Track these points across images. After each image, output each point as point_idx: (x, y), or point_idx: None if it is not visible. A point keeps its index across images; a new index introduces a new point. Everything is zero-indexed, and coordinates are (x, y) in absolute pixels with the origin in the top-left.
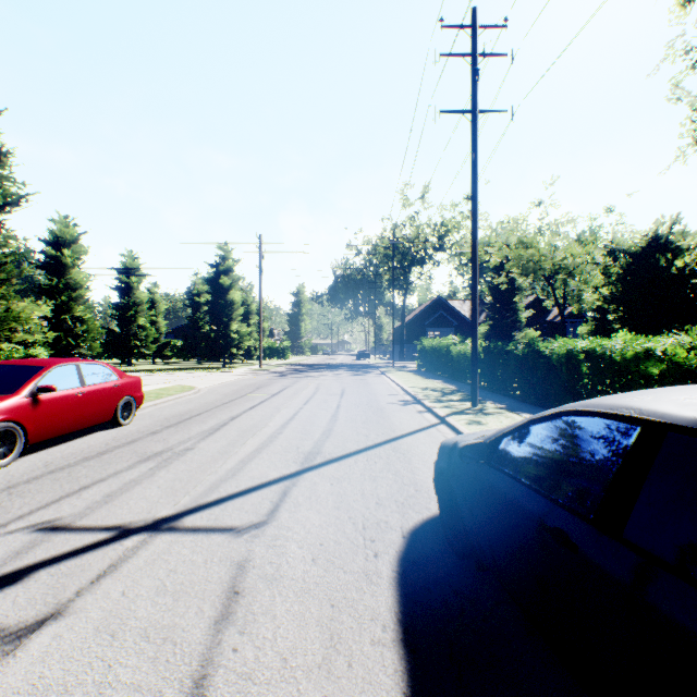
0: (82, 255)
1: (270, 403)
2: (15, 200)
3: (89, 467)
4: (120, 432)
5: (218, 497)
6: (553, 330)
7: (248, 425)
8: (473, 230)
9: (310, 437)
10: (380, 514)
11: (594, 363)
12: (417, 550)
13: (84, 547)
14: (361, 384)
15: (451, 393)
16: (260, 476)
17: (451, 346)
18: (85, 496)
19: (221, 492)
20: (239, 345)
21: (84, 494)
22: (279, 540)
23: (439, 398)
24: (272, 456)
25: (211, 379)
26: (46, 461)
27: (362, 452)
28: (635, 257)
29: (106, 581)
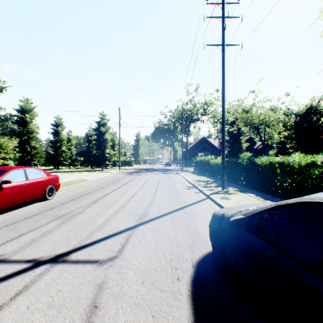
0: (35, 117)
1: (123, 188)
2: (0, 90)
3: (27, 223)
4: (46, 203)
5: (92, 240)
6: (257, 153)
7: (111, 199)
8: (222, 103)
9: (142, 206)
10: (179, 251)
11: (283, 168)
12: (201, 275)
13: (12, 273)
14: (167, 178)
15: (211, 183)
16: (115, 228)
17: (210, 160)
18: (20, 240)
19: (94, 238)
20: (109, 160)
21: (20, 239)
22: (123, 269)
23: (205, 185)
24: (122, 217)
25: (96, 176)
26: (5, 219)
27: (168, 214)
28: (300, 117)
29: (19, 298)
